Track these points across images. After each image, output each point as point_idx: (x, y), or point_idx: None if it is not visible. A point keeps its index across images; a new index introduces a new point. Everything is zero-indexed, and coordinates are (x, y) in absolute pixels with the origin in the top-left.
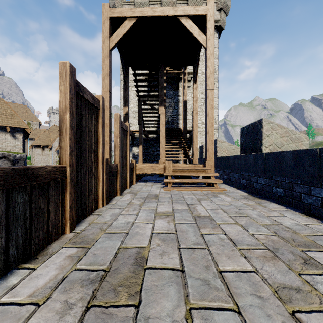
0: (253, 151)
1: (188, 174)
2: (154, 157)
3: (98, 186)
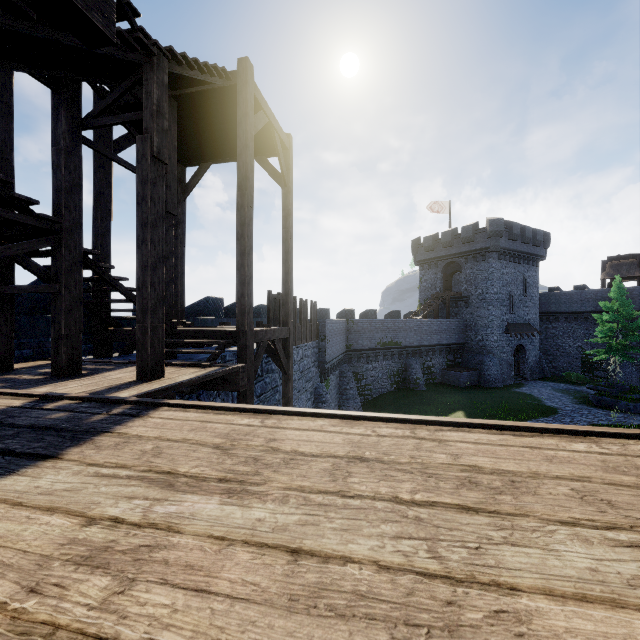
0: None
1: None
2: None
3: None
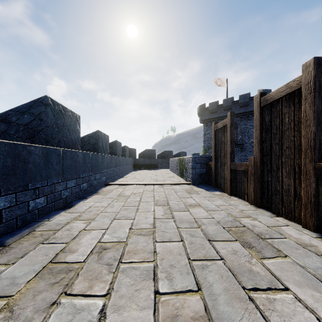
0: None
1: None
2: None
3: None
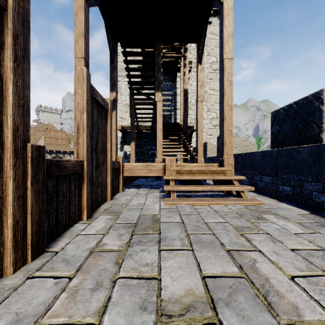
0: (300, 143)
1: (200, 178)
2: (149, 157)
3: (2, 218)
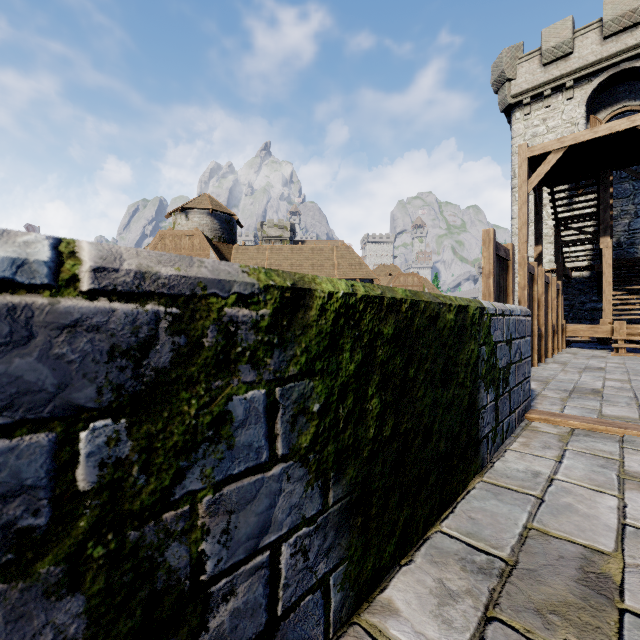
0: None
1: None
2: (584, 314)
3: (547, 341)
